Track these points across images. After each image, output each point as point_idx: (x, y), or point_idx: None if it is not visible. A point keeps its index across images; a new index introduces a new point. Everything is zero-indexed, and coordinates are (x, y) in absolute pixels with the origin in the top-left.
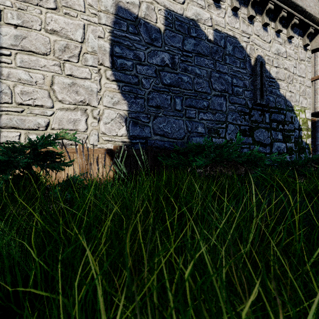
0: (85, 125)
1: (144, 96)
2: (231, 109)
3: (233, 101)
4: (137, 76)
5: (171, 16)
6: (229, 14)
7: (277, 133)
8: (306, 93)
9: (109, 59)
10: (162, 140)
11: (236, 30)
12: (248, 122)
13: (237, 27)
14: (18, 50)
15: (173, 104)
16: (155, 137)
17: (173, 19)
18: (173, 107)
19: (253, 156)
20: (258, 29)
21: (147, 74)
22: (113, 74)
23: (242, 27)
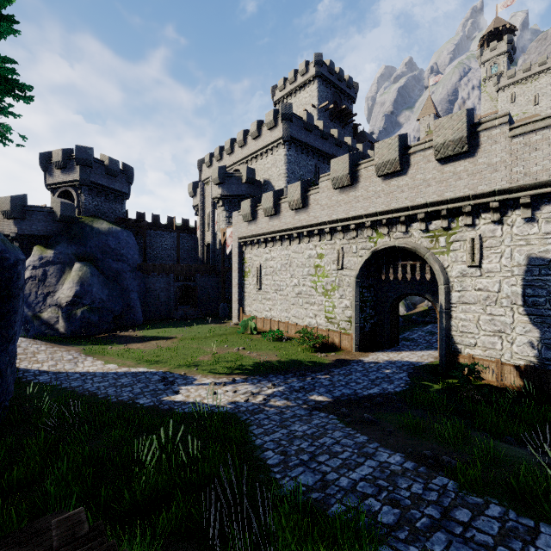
0: (501, 346)
1: None
2: None
3: None
4: (550, 309)
5: None
6: None
7: None
8: None
9: (521, 299)
10: None
11: None
12: None
13: None
14: (460, 303)
15: None
16: None
17: None
18: None
19: None
20: None
21: None
22: (525, 309)
23: None
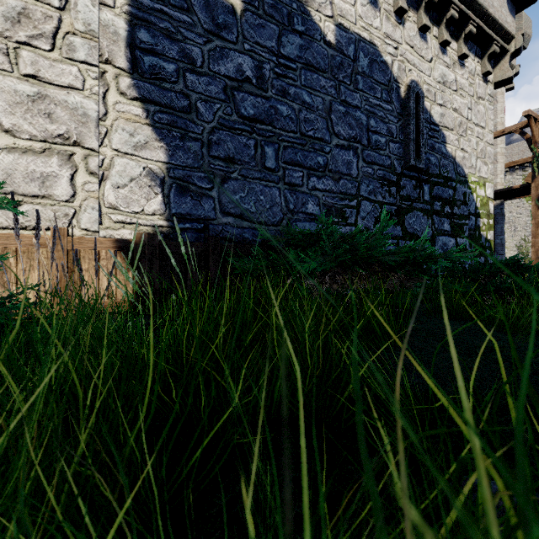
0: (71, 187)
1: (201, 137)
2: (367, 174)
3: (370, 160)
4: (188, 95)
5: None
6: (362, 0)
7: (443, 221)
8: (486, 154)
9: (125, 52)
10: (239, 225)
11: (375, 31)
12: (396, 199)
13: (376, 25)
14: None
15: (259, 157)
16: (224, 220)
17: None
18: (259, 162)
19: (419, 252)
20: (412, 35)
21: (207, 93)
22: (135, 84)
23: (385, 28)
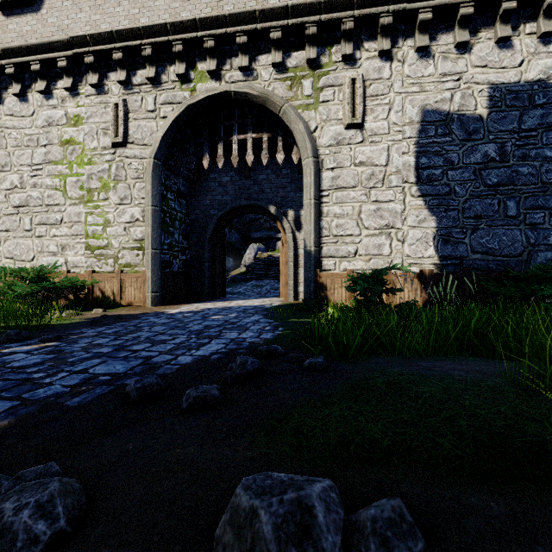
0: (389, 249)
1: (457, 207)
2: None
3: None
4: (448, 184)
5: (498, 92)
6: None
7: None
8: None
9: (414, 173)
10: (485, 259)
11: None
12: None
13: None
14: (334, 189)
15: (502, 210)
16: (473, 256)
17: (502, 94)
18: (502, 213)
19: None
20: None
21: (461, 179)
22: (419, 188)
23: None
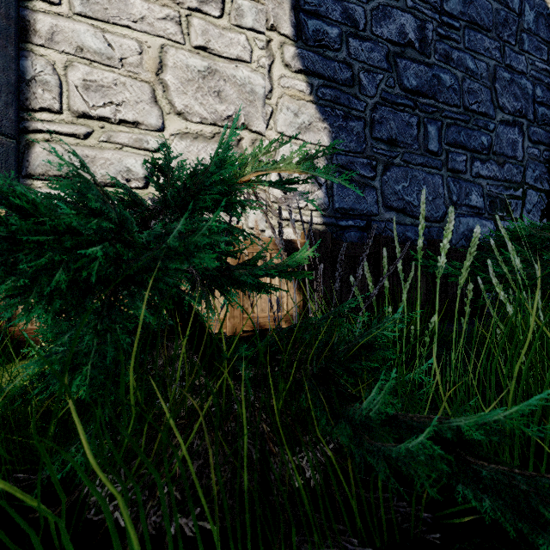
0: None
1: (364, 115)
2: (532, 156)
3: (536, 139)
4: (350, 65)
5: None
6: None
7: None
8: None
9: (290, 16)
10: (401, 222)
11: None
12: None
13: None
14: None
15: (422, 138)
16: (386, 215)
17: None
18: (422, 144)
19: None
20: None
21: (370, 62)
22: (299, 54)
23: None
